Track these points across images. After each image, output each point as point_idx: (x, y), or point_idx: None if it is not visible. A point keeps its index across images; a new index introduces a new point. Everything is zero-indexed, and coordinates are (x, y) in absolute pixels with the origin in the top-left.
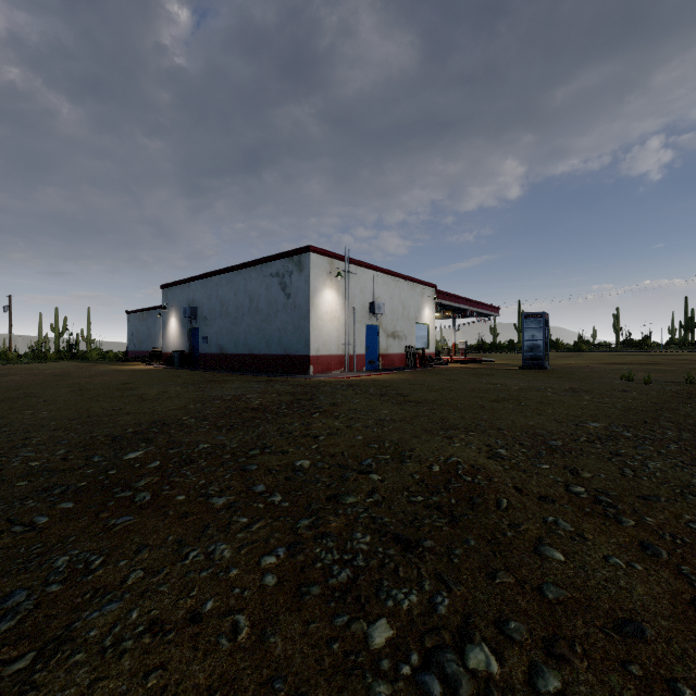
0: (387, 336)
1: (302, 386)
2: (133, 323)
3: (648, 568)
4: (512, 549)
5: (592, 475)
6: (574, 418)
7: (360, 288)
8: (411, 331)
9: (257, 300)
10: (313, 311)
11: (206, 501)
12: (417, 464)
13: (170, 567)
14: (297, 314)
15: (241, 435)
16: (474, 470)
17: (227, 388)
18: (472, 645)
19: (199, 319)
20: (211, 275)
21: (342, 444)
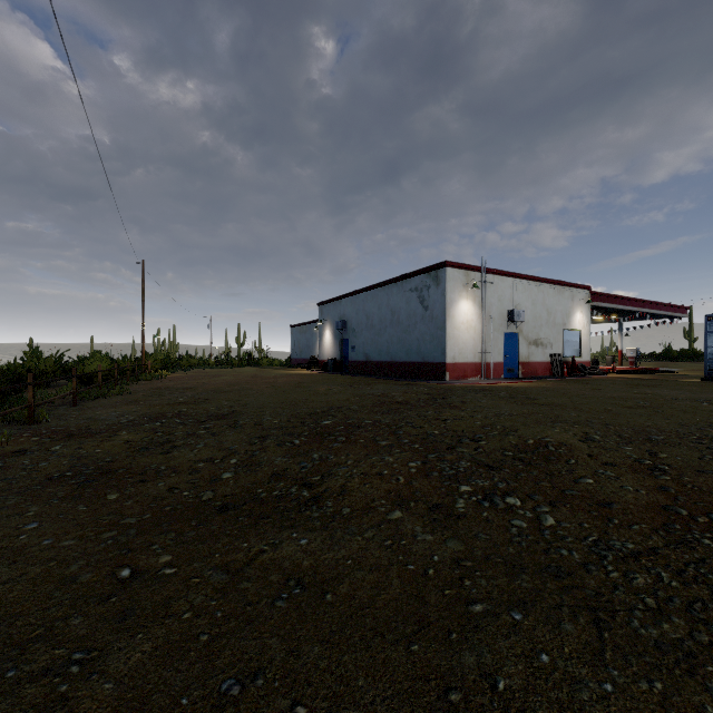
0: (528, 344)
1: (438, 389)
2: (295, 335)
3: (650, 493)
4: (560, 477)
5: (668, 457)
6: (706, 423)
7: (497, 297)
8: (558, 338)
9: (398, 313)
10: (449, 322)
11: (376, 442)
12: (516, 438)
13: (365, 460)
14: (434, 325)
15: (391, 417)
16: (562, 445)
17: (376, 389)
18: (510, 497)
19: (349, 331)
20: (358, 293)
21: (463, 425)
